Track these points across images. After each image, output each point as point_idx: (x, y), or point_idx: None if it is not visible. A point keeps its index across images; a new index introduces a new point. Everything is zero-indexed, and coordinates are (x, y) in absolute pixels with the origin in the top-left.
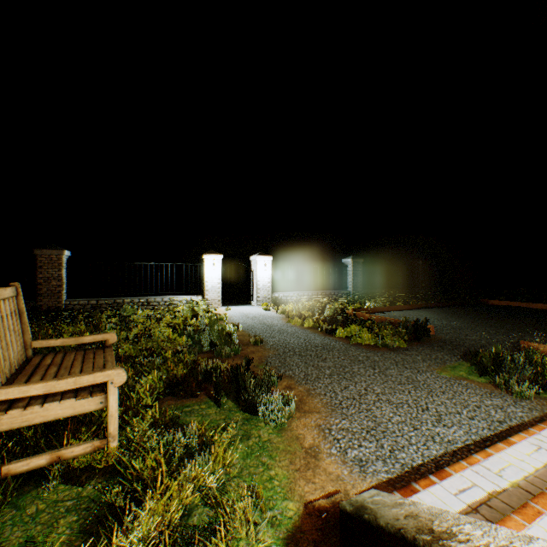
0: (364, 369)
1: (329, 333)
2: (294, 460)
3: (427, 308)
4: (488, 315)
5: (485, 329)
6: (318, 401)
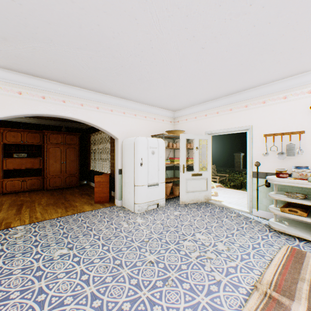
0: None
1: None
2: None
3: None
4: None
5: None
6: None
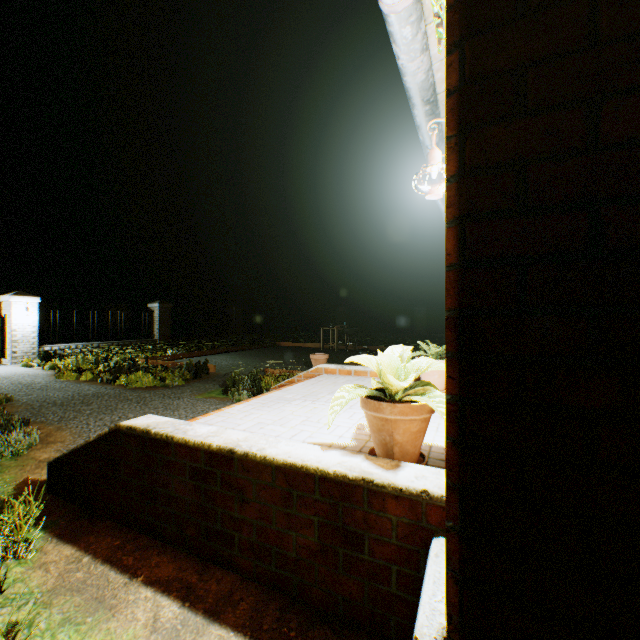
0: (130, 404)
1: (111, 383)
2: (26, 468)
3: (229, 352)
4: (269, 354)
5: (256, 364)
6: (68, 432)
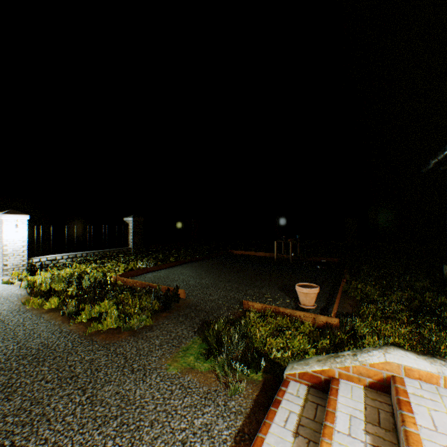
0: (68, 400)
1: (72, 317)
2: None
3: (192, 263)
4: (231, 267)
5: (225, 285)
6: None
